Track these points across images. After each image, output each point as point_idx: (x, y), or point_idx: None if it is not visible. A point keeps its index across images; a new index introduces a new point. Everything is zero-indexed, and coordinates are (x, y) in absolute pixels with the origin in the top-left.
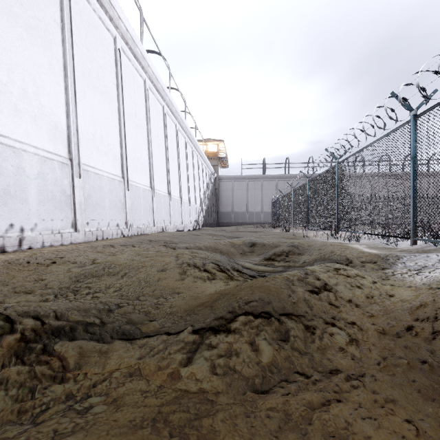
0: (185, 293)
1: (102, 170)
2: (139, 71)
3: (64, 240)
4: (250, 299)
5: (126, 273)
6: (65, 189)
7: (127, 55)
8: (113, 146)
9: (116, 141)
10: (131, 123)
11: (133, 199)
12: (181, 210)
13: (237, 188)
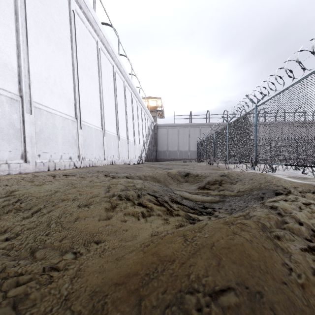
0: (108, 241)
1: (56, 109)
2: (92, 33)
3: (11, 170)
4: (218, 283)
5: (40, 210)
6: (14, 123)
7: (81, 17)
8: (67, 90)
9: (70, 87)
10: (84, 74)
11: (86, 137)
12: (127, 148)
13: (171, 133)
